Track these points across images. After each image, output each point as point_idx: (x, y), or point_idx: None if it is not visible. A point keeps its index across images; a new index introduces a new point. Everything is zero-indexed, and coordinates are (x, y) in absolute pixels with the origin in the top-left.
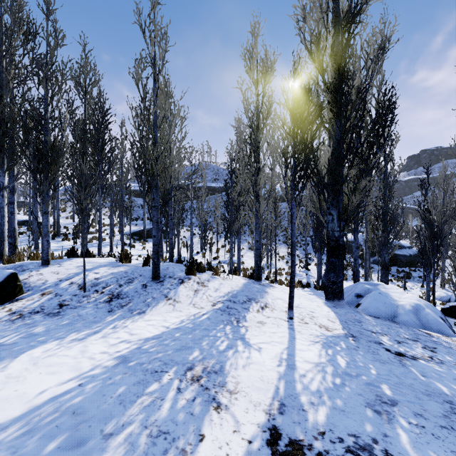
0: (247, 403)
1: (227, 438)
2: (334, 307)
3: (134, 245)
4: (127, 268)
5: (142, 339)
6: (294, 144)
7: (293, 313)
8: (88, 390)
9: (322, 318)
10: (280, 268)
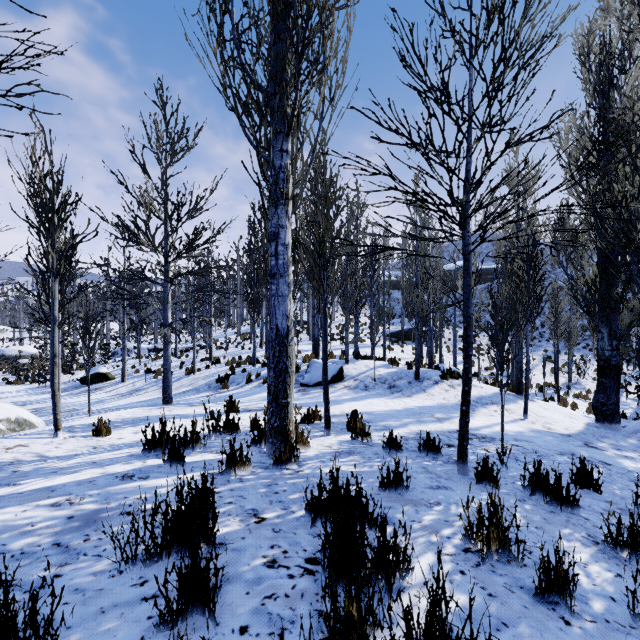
0: (455, 425)
1: (443, 426)
2: (595, 427)
3: (392, 348)
4: (397, 370)
5: (411, 406)
6: (528, 282)
7: (527, 416)
8: (394, 411)
9: (558, 426)
10: (588, 391)
